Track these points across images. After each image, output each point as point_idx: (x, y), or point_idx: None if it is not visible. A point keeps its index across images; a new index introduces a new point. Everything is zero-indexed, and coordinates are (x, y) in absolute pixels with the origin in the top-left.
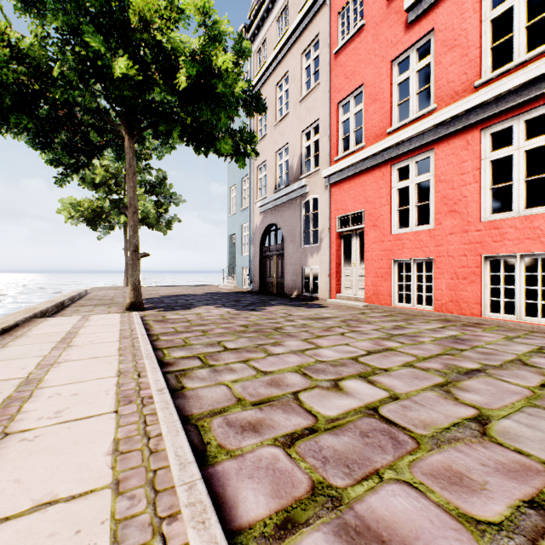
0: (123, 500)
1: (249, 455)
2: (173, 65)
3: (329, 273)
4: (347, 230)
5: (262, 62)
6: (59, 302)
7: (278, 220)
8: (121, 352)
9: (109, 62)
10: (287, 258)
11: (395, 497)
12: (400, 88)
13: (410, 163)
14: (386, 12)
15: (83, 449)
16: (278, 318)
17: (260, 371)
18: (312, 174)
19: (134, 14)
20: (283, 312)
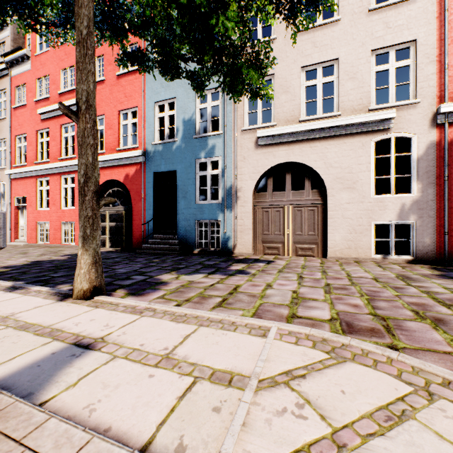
0: None
1: None
2: None
3: (10, 228)
4: (21, 205)
5: None
6: None
7: None
8: None
9: None
10: None
11: None
12: (73, 129)
13: (44, 180)
14: (35, 106)
15: None
16: None
17: None
18: (2, 169)
19: None
20: None
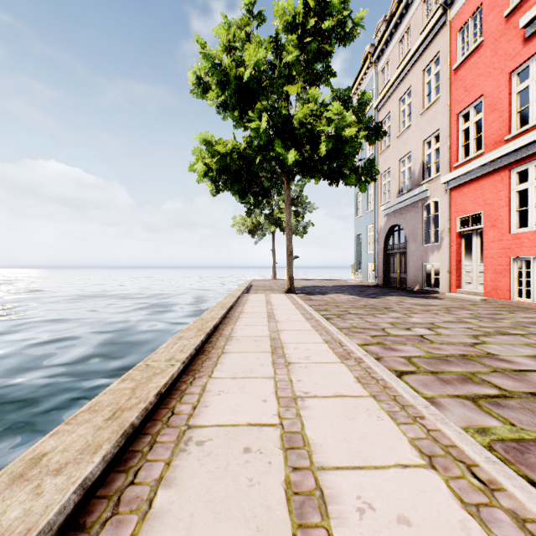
0: (319, 332)
1: (357, 336)
2: (317, 140)
3: (448, 270)
4: (467, 230)
5: (386, 80)
6: (246, 287)
7: (400, 221)
8: (297, 308)
9: (285, 156)
10: (409, 256)
11: (406, 347)
12: None
13: (529, 166)
14: (504, 28)
15: (302, 325)
16: (391, 303)
17: (367, 321)
18: (432, 180)
19: (296, 120)
20: (397, 300)
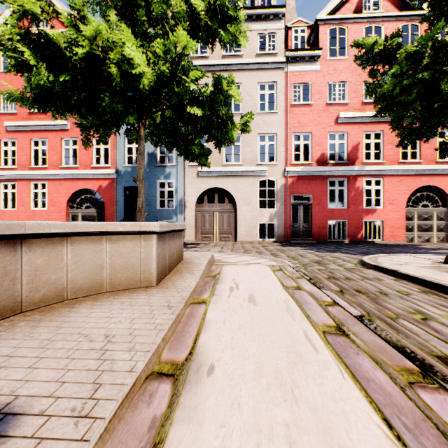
0: None
1: None
2: None
3: None
4: None
5: None
6: None
7: None
8: None
9: None
10: None
11: None
12: None
13: (9, 183)
14: None
15: None
16: None
17: None
18: None
19: None
20: None
